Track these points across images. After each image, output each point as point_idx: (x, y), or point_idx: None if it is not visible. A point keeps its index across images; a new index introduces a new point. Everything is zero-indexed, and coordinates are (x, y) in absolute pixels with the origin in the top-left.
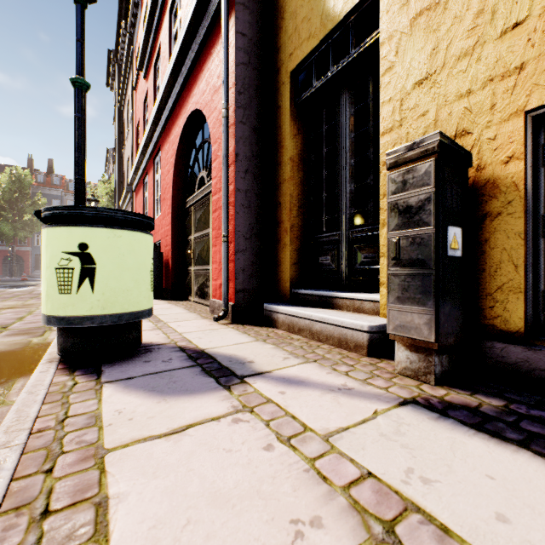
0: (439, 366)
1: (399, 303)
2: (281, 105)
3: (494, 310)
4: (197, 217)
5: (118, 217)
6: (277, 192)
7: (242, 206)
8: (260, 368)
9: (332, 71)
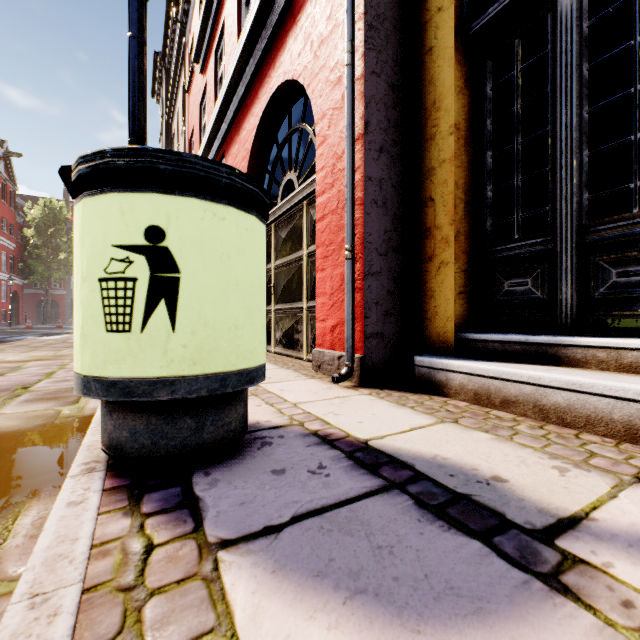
0: None
1: None
2: (435, 44)
3: None
4: (283, 236)
5: (220, 179)
6: (425, 182)
7: (374, 204)
8: (544, 501)
9: None
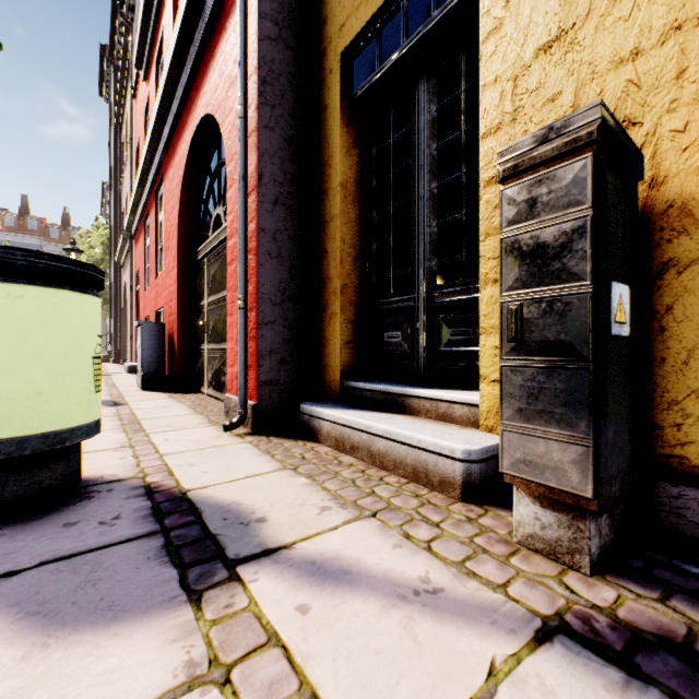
0: (597, 538)
1: (523, 420)
2: (328, 103)
3: (683, 430)
4: (212, 273)
5: (16, 261)
6: (322, 234)
7: (268, 255)
8: (273, 536)
9: (404, 46)
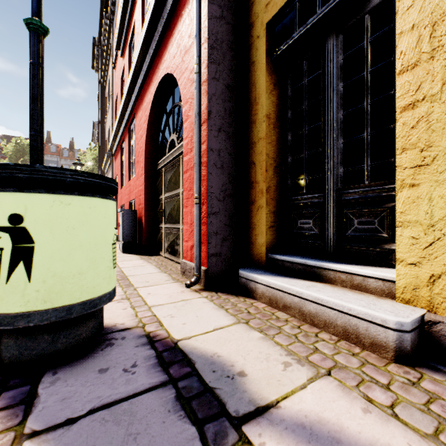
0: None
1: None
2: (255, 60)
3: None
4: (168, 178)
5: (66, 179)
6: (250, 151)
7: (215, 166)
8: (258, 392)
9: (320, 12)
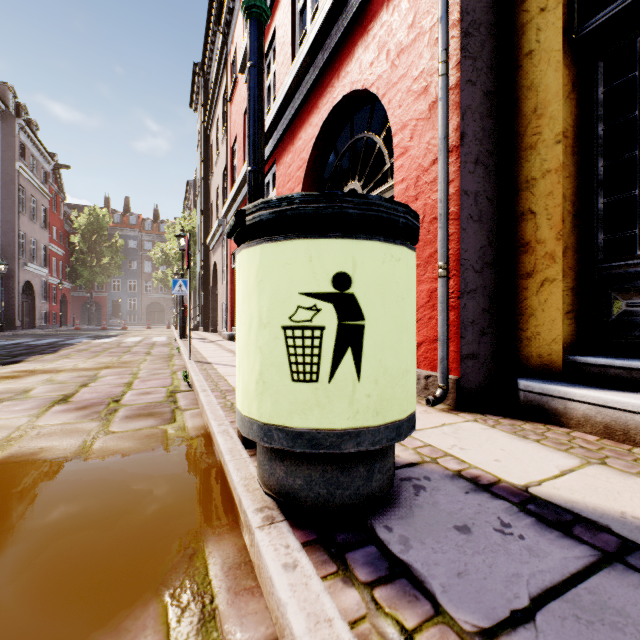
0: None
1: None
2: (536, 47)
3: None
4: None
5: (397, 219)
6: (523, 193)
7: (470, 218)
8: None
9: None
